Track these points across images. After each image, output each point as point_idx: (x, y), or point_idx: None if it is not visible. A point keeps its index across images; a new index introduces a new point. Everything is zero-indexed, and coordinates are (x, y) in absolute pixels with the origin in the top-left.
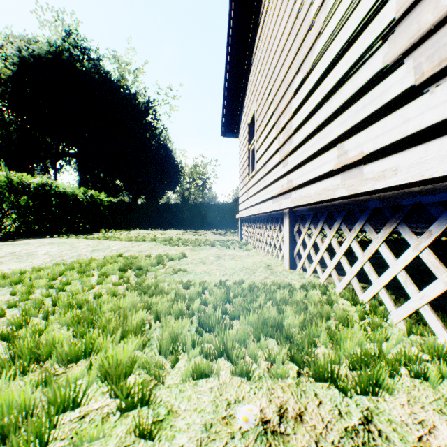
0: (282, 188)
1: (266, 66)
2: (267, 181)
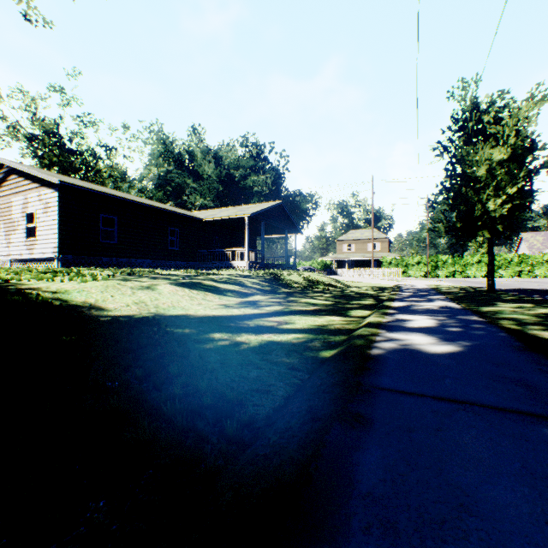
0: (9, 254)
1: (1, 214)
2: (2, 250)
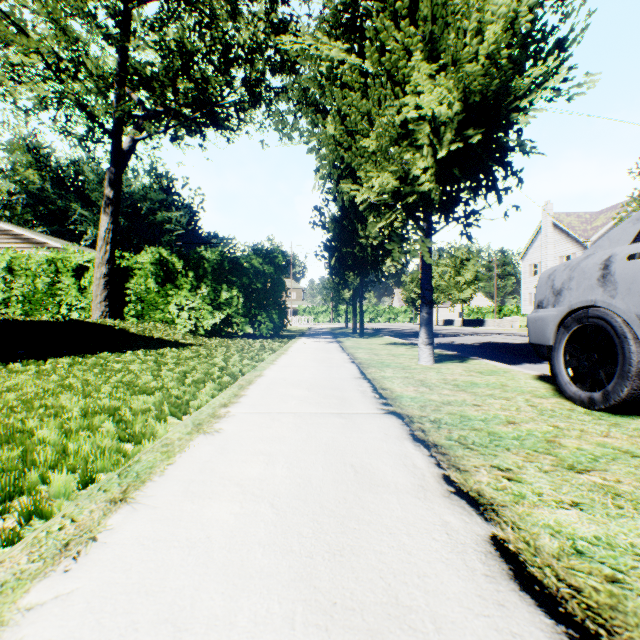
0: None
1: None
2: None
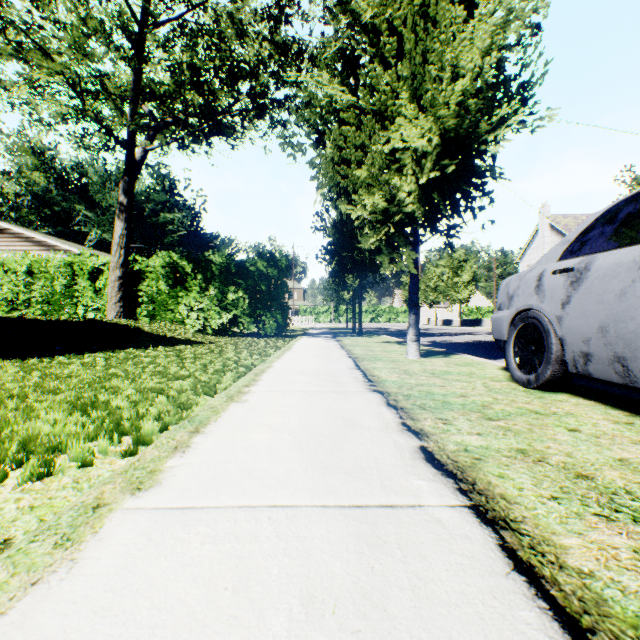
0: None
1: None
2: None
